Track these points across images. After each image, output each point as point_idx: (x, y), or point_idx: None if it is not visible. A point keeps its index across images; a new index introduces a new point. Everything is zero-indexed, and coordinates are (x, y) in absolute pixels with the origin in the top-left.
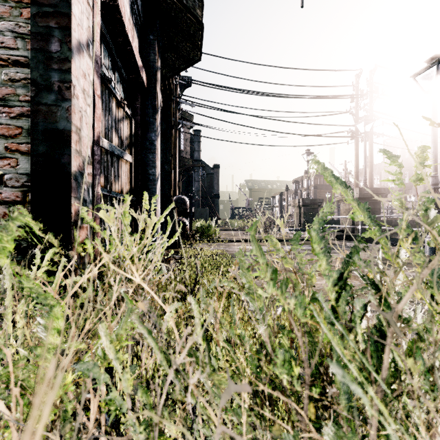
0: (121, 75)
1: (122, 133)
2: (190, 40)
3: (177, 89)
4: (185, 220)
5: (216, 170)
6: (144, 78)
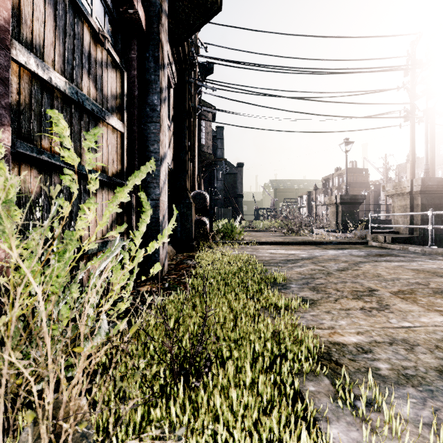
0: (105, 4)
1: (105, 85)
2: None
3: (195, 70)
4: (204, 218)
5: (240, 168)
6: (139, 12)
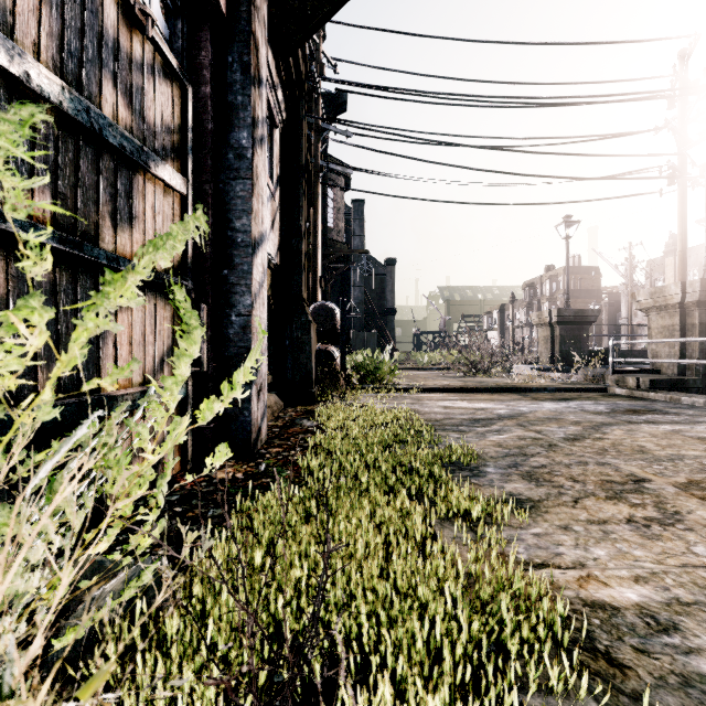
0: None
1: (150, 106)
2: None
3: (318, 103)
4: (332, 348)
5: (391, 267)
6: None
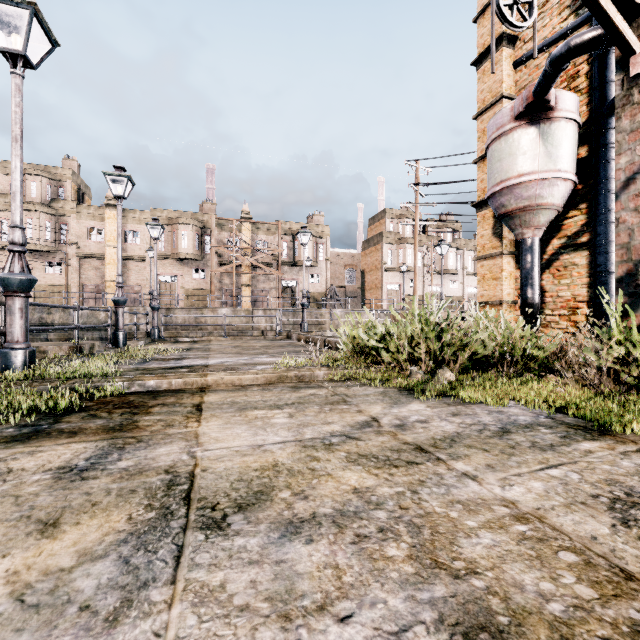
0: None
1: None
2: None
3: None
4: None
5: None
6: None
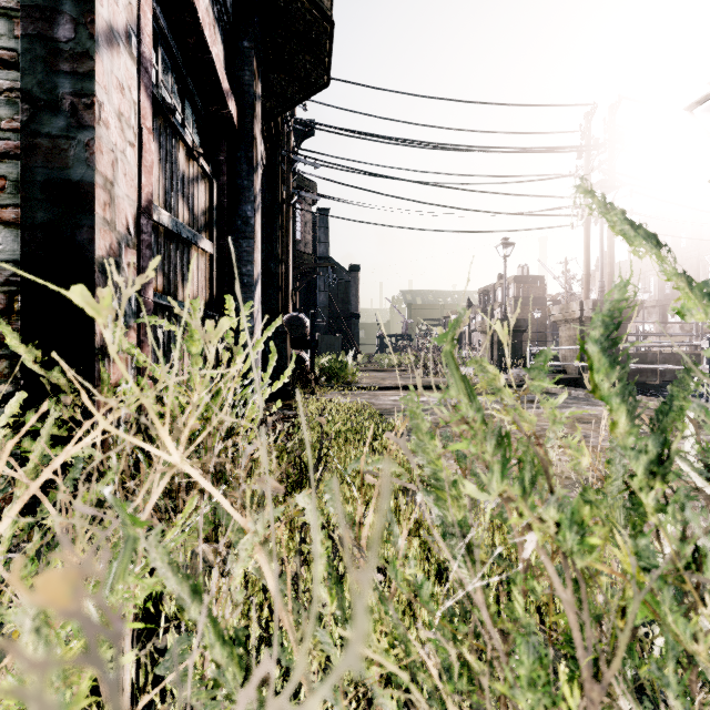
0: (194, 105)
1: (196, 202)
2: (312, 51)
3: (290, 138)
4: (303, 353)
5: (355, 273)
6: (232, 111)
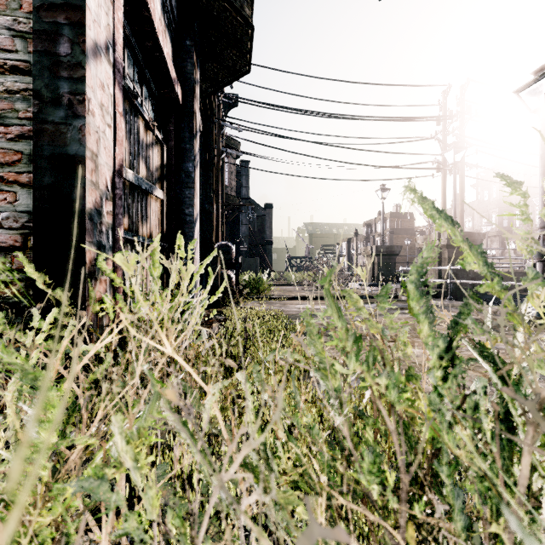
0: (150, 89)
1: (151, 162)
2: (237, 47)
3: (220, 109)
4: (230, 272)
5: (269, 210)
6: (178, 93)
